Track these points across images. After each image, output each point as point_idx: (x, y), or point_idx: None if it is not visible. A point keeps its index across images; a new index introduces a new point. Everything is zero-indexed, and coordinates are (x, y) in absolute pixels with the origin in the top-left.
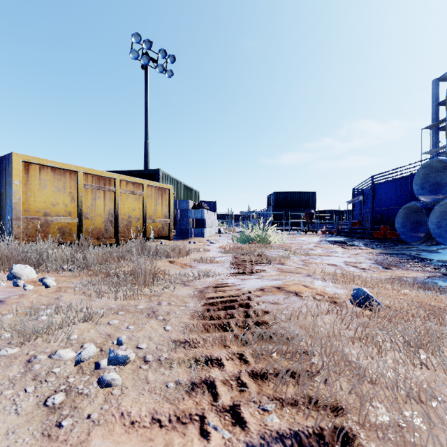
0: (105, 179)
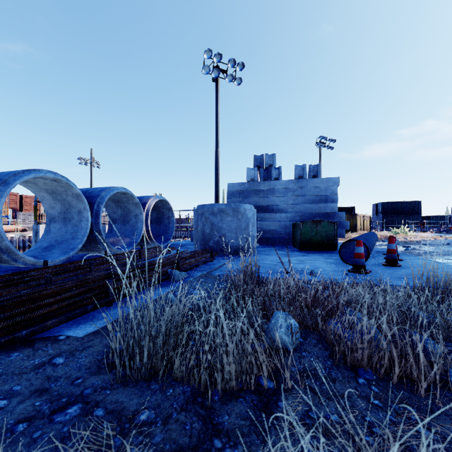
0: (362, 216)
